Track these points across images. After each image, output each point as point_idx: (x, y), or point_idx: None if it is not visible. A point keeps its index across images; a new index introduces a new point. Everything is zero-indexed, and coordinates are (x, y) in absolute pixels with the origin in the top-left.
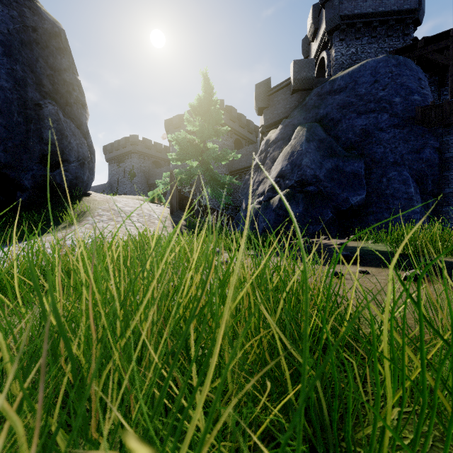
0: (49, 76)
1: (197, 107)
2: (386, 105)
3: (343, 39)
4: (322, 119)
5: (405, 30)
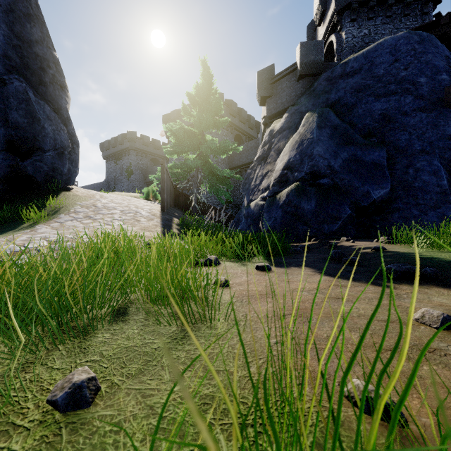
0: (15, 46)
1: (194, 95)
2: (410, 86)
3: (355, 20)
4: (334, 104)
5: (424, 9)
